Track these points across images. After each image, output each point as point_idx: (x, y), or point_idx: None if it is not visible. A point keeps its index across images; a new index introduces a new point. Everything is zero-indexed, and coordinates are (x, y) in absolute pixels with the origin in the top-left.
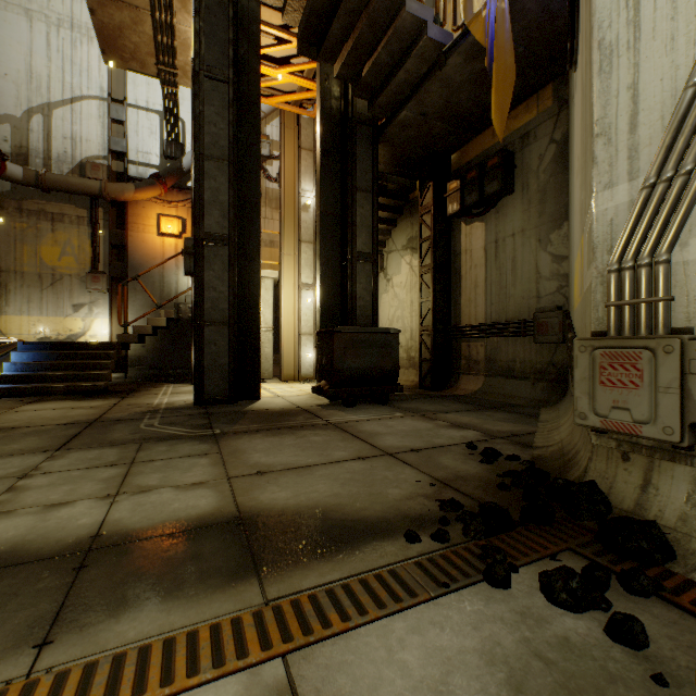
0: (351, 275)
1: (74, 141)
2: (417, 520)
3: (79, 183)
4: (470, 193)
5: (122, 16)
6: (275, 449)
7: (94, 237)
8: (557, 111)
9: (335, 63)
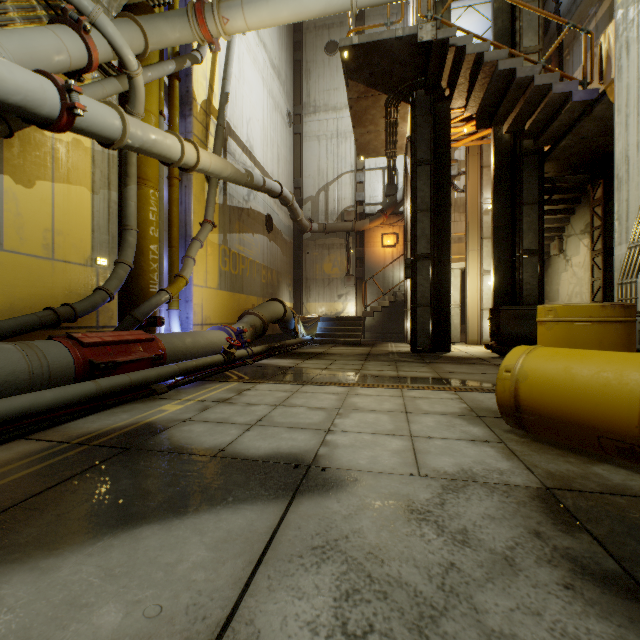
0: (518, 267)
1: (338, 201)
2: None
3: (342, 226)
4: None
5: (370, 137)
6: (457, 368)
7: (347, 255)
8: None
9: (503, 124)
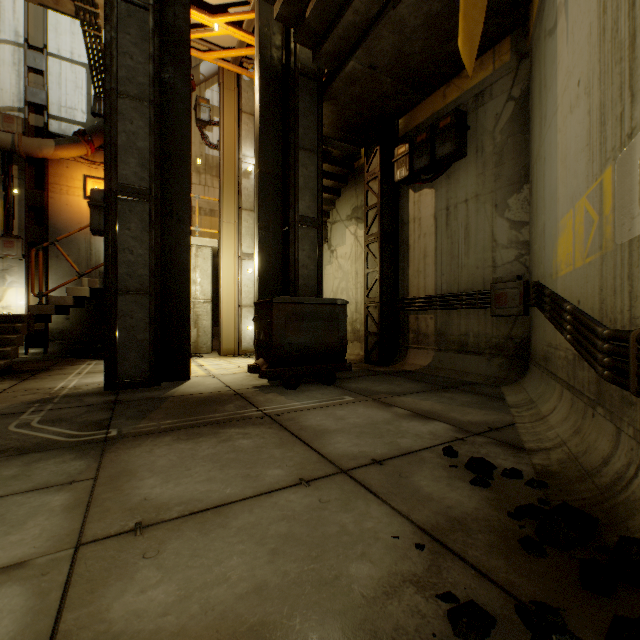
0: (294, 241)
1: None
2: None
3: None
4: (420, 156)
5: None
6: (182, 467)
7: (6, 197)
8: (516, 66)
9: (275, 2)
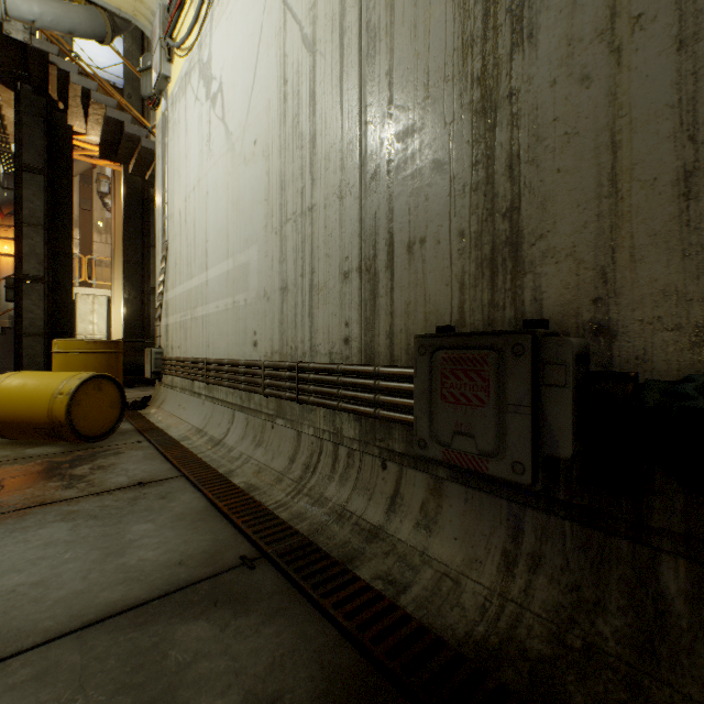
0: (147, 303)
1: None
2: None
3: None
4: None
5: None
6: None
7: None
8: None
9: (130, 166)
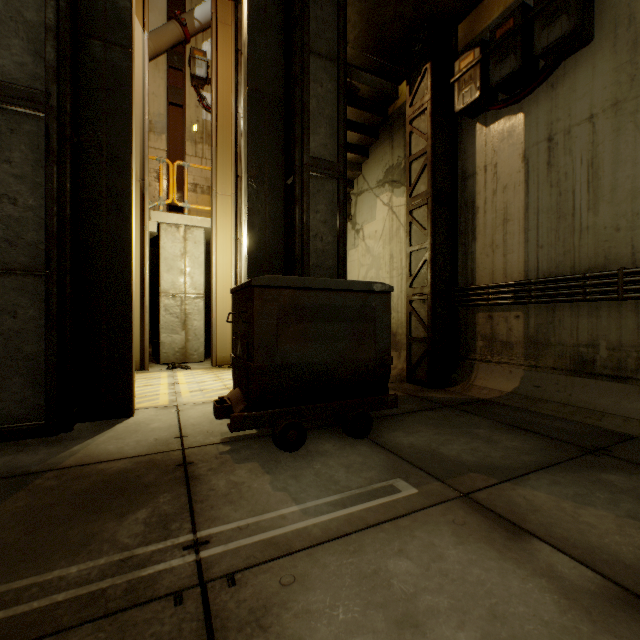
0: (301, 197)
1: None
2: None
3: None
4: (502, 59)
5: None
6: None
7: None
8: None
9: None
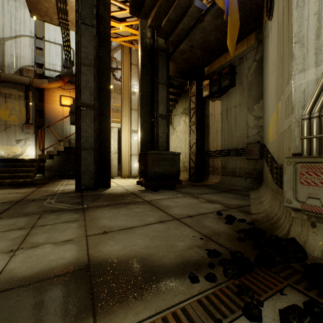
0: (156, 125)
1: (16, 58)
2: (195, 264)
3: (19, 78)
4: (214, 86)
5: None
6: (115, 217)
7: (27, 106)
8: (257, 46)
9: (148, 19)
